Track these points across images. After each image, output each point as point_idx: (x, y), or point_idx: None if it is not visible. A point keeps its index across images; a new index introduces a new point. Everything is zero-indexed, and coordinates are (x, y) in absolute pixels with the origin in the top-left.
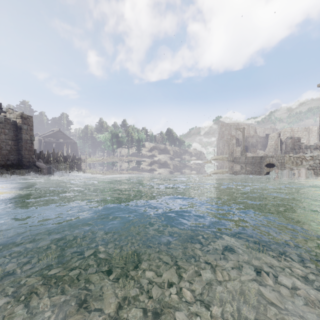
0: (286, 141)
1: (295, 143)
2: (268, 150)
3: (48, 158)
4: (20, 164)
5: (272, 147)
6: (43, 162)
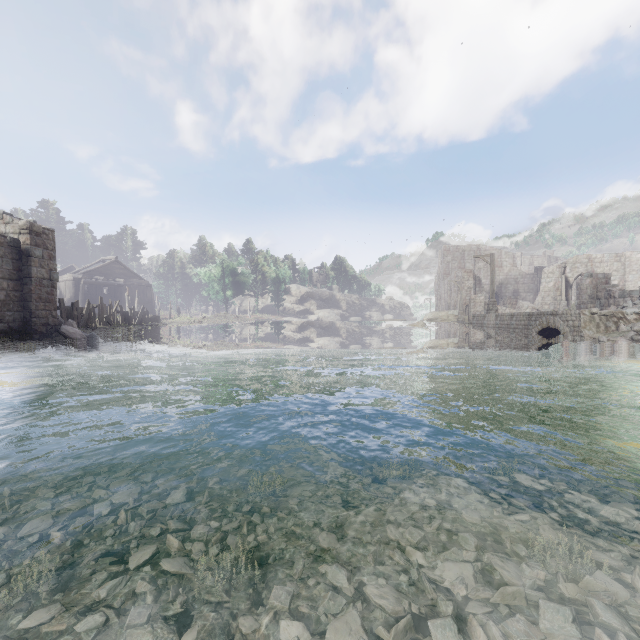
0: (580, 282)
1: (600, 286)
2: (541, 300)
3: (89, 316)
4: (27, 329)
5: (549, 295)
6: (78, 326)
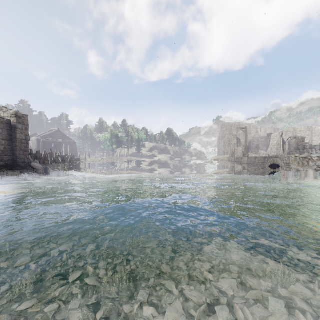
0: (289, 141)
1: (299, 143)
2: (270, 150)
3: (45, 158)
4: (14, 165)
5: (274, 147)
6: (40, 163)
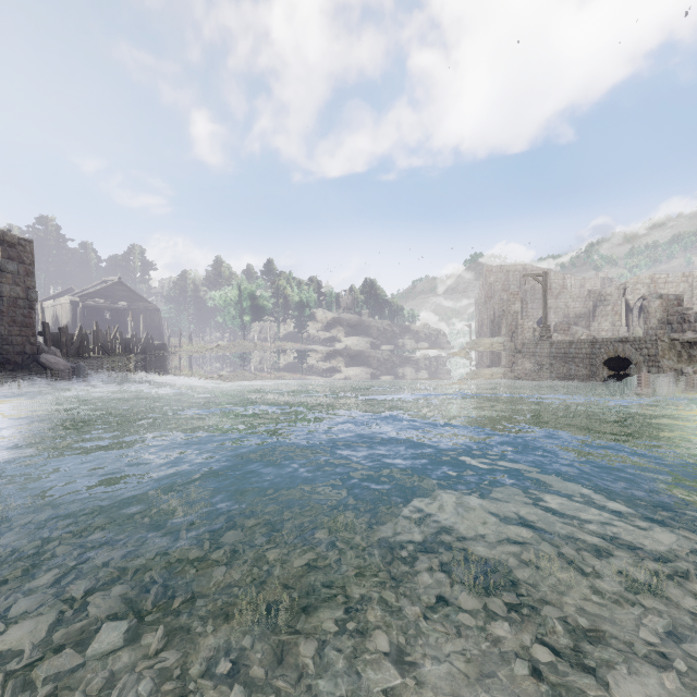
0: (647, 305)
1: (671, 309)
2: (598, 326)
3: (81, 344)
4: None
5: (606, 320)
6: (67, 355)
